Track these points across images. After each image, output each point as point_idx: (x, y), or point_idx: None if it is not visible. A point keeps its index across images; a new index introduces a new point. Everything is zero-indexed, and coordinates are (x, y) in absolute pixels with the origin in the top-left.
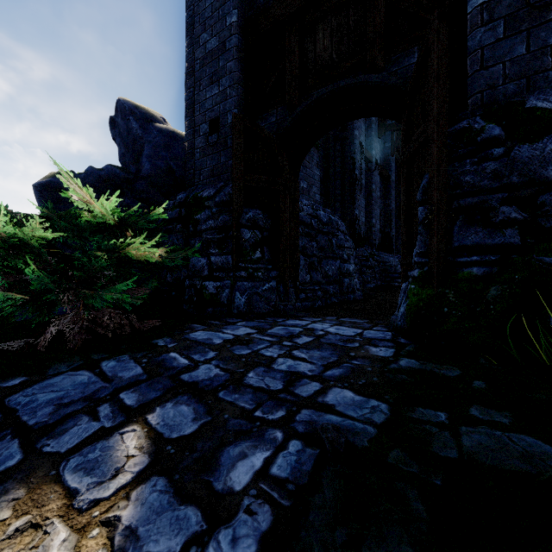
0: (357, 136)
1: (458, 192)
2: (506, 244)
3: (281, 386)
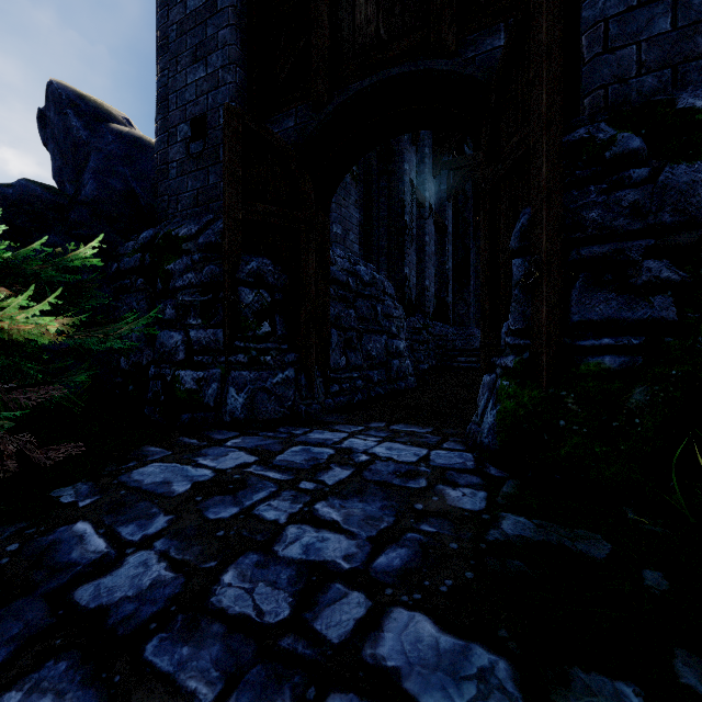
0: (407, 171)
1: (578, 236)
2: (655, 320)
3: (287, 611)
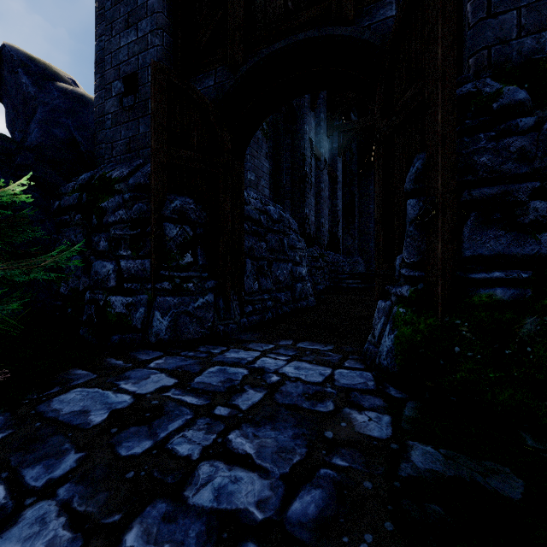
0: (307, 132)
1: (469, 179)
2: (543, 255)
3: None
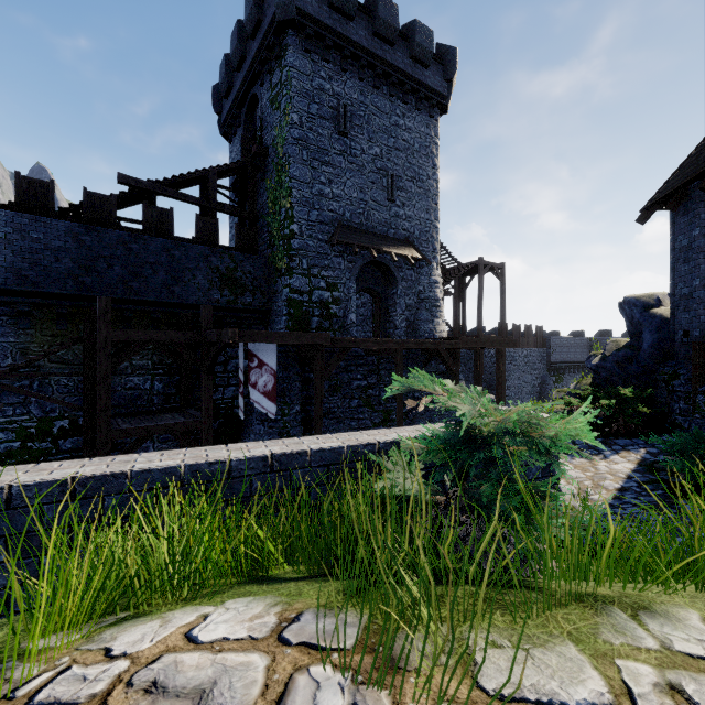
0: None
1: None
2: None
3: None
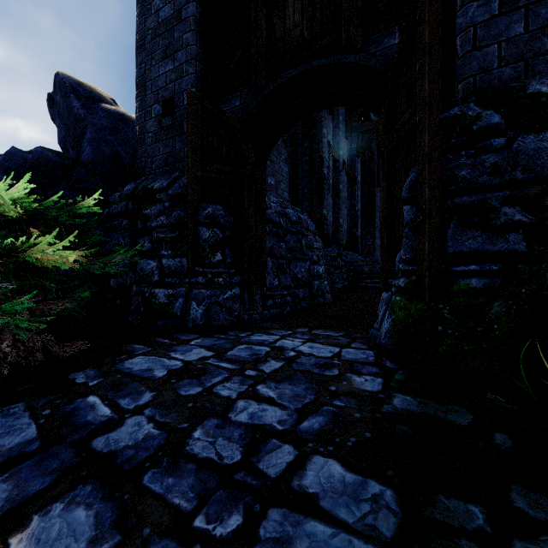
0: (325, 135)
1: (452, 189)
2: (510, 251)
3: (239, 456)
